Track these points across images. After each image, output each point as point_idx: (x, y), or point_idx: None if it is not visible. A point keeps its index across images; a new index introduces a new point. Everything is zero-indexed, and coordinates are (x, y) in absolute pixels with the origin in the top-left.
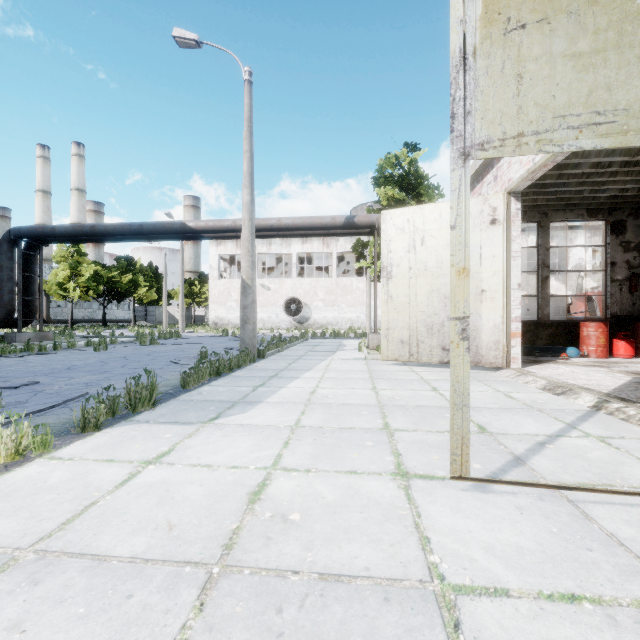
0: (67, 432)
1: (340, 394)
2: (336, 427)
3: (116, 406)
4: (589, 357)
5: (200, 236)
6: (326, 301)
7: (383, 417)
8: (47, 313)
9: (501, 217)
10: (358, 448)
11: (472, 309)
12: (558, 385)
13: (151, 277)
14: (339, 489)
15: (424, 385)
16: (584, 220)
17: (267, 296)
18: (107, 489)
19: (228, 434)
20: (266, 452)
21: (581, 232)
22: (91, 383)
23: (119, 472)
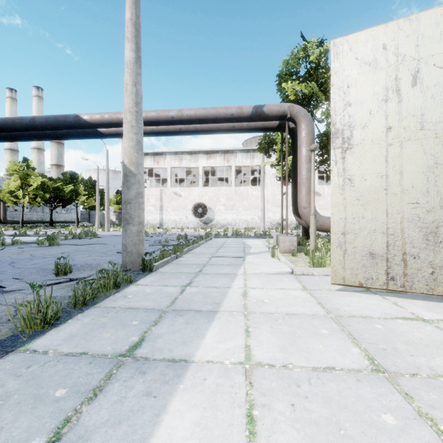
0: None
1: None
2: None
3: None
4: None
5: (100, 133)
6: (226, 206)
7: None
8: (3, 215)
9: None
10: None
11: None
12: None
13: (90, 188)
14: None
15: None
16: None
17: (179, 202)
18: None
19: None
20: None
21: None
22: None
23: None
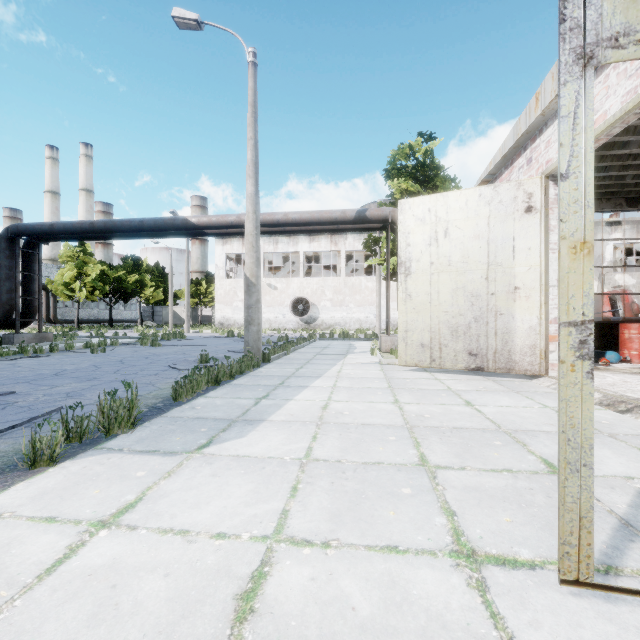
0: (14, 466)
1: (357, 410)
2: (358, 461)
3: (85, 428)
4: (631, 362)
5: (203, 233)
6: (334, 301)
7: (416, 445)
8: (54, 313)
9: (538, 204)
10: (393, 500)
11: (503, 309)
12: (618, 400)
13: (157, 277)
14: (376, 588)
15: (454, 398)
16: (622, 210)
17: (274, 296)
18: (23, 582)
19: (218, 472)
20: (266, 506)
21: (601, 228)
22: (73, 393)
23: (54, 544)
